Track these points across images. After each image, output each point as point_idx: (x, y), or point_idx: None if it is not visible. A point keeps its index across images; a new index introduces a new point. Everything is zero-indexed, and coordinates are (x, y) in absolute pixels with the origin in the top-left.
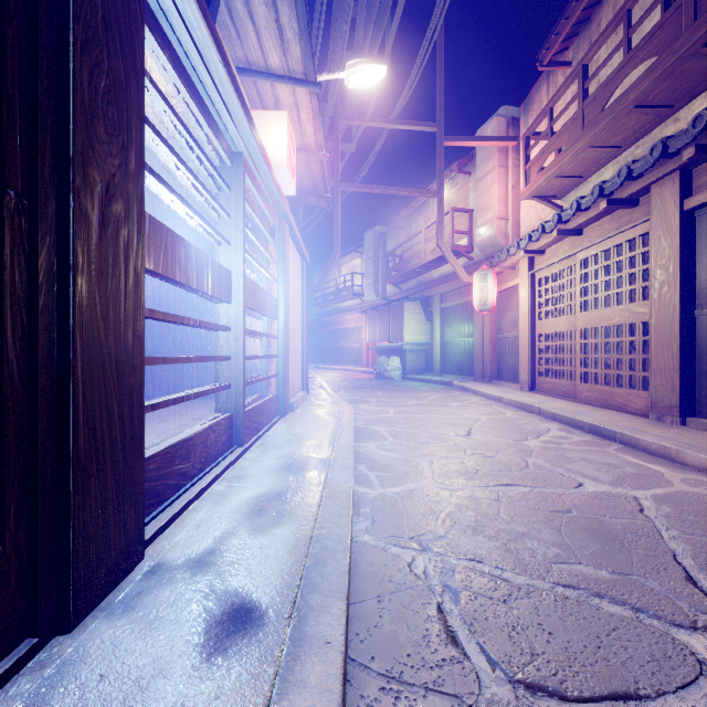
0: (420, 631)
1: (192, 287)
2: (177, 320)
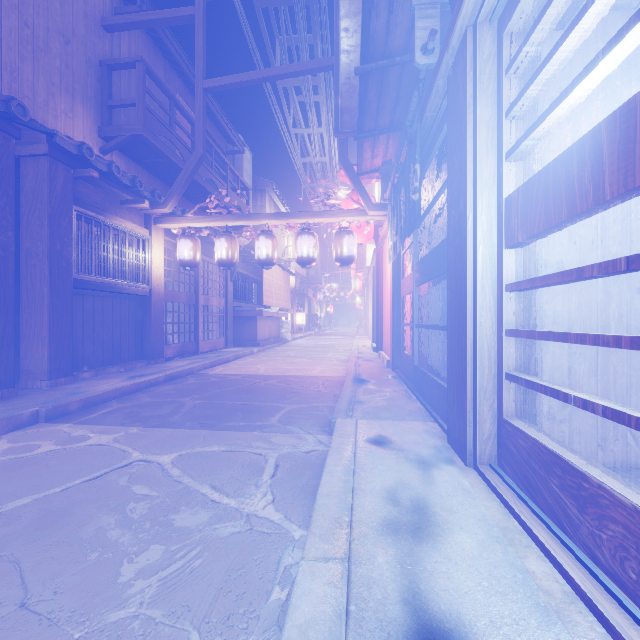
0: (291, 469)
1: (606, 201)
2: (562, 279)
